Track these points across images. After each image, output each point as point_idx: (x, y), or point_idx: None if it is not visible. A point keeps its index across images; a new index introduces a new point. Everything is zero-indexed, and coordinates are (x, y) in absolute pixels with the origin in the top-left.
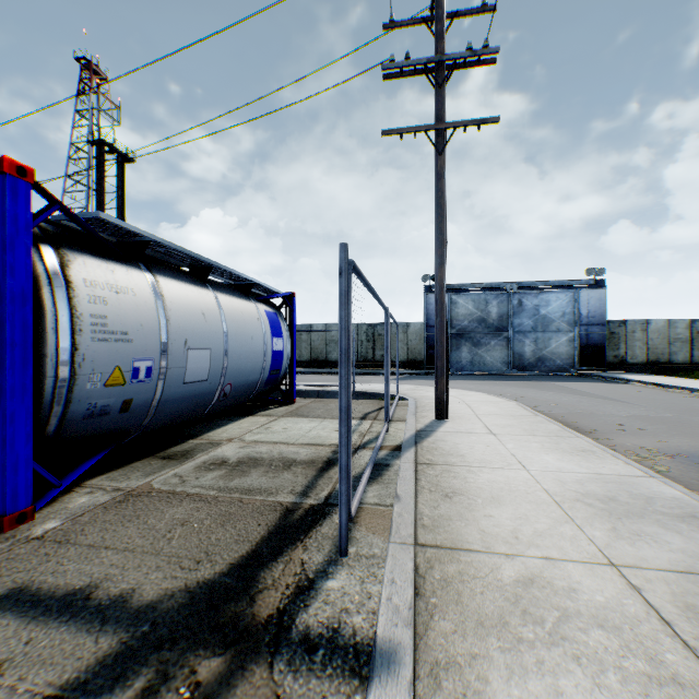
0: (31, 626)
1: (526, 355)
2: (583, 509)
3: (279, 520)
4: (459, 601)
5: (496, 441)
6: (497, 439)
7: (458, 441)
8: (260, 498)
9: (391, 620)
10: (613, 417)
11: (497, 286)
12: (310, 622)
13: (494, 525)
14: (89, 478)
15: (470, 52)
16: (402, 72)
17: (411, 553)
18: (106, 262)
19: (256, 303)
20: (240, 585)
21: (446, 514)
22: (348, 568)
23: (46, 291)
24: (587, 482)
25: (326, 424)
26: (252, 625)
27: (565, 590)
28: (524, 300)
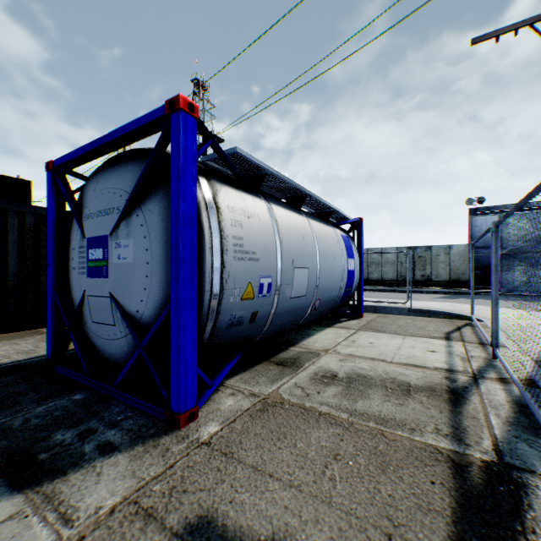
0: None
1: None
2: None
3: (454, 479)
4: None
5: None
6: None
7: None
8: (404, 434)
9: None
10: None
11: None
12: None
13: None
14: (226, 378)
15: None
16: None
17: None
18: (239, 192)
19: (333, 228)
20: None
21: None
22: None
23: (203, 215)
24: None
25: (410, 342)
26: None
27: None
28: None
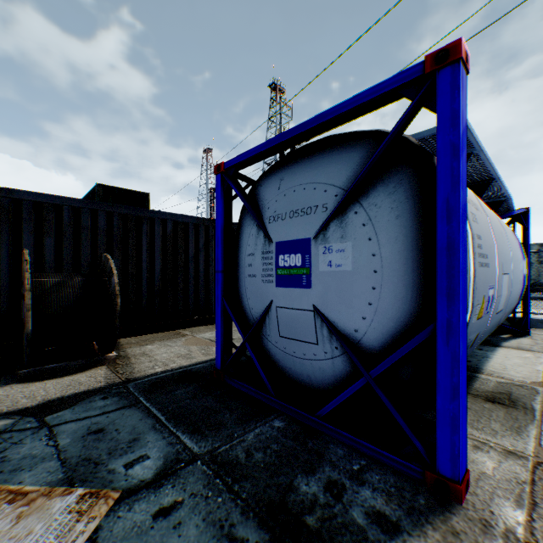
0: None
1: None
2: None
3: None
4: None
5: None
6: None
7: None
8: None
9: None
10: None
11: None
12: None
13: None
14: None
15: None
16: None
17: None
18: None
19: None
20: None
21: None
22: None
23: None
24: None
25: None
26: None
27: None
28: None
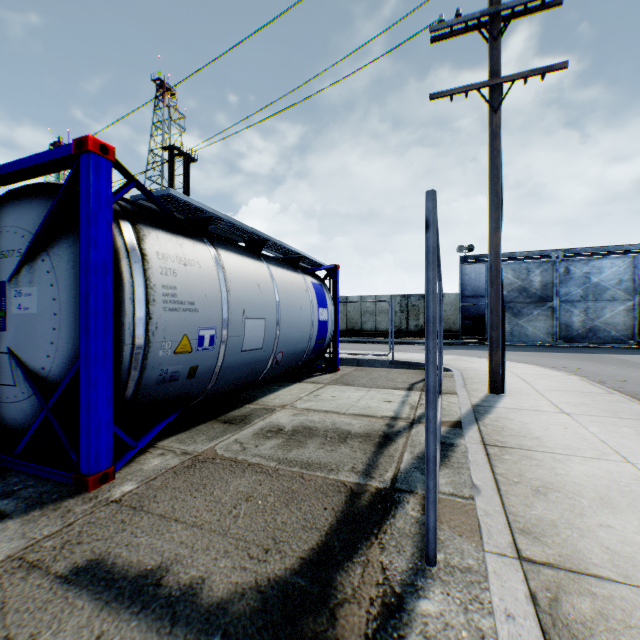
0: (103, 613)
1: (574, 326)
2: None
3: (345, 504)
4: None
5: (572, 423)
6: (573, 420)
7: (525, 420)
8: (321, 475)
9: None
10: None
11: (539, 254)
12: None
13: (619, 541)
14: (160, 439)
15: None
16: (452, 31)
17: (518, 571)
18: (175, 237)
19: (303, 275)
20: (316, 591)
21: (545, 517)
22: (442, 584)
23: (124, 263)
24: None
25: (373, 393)
26: None
27: None
28: (571, 268)
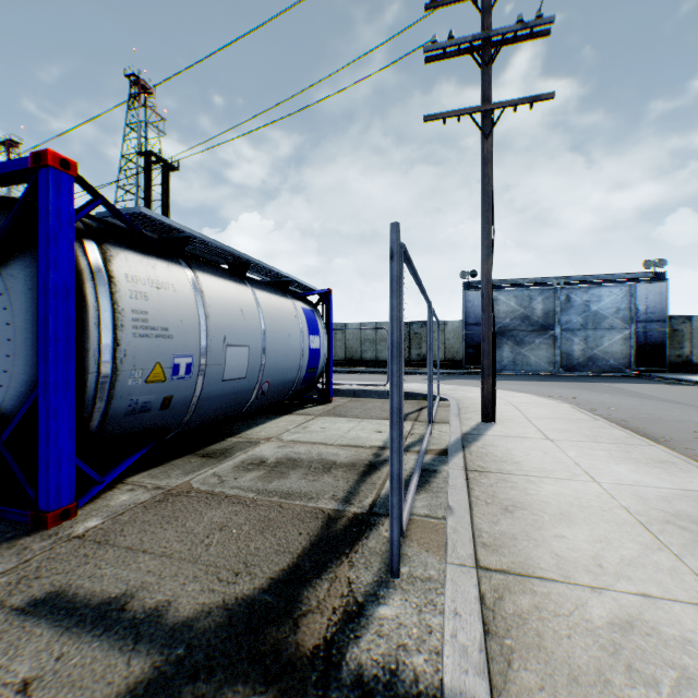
0: (63, 638)
1: (575, 354)
2: (677, 533)
3: (321, 529)
4: (540, 645)
5: (554, 448)
6: (555, 445)
7: (510, 447)
8: (300, 503)
9: (459, 665)
10: (686, 423)
11: (542, 281)
12: (363, 658)
13: (568, 548)
14: (131, 475)
15: (520, 25)
16: (445, 53)
17: (473, 577)
18: (147, 258)
19: (293, 300)
20: (282, 606)
21: (508, 532)
22: (402, 592)
23: (89, 285)
24: (673, 499)
25: (364, 424)
26: (296, 657)
27: (677, 640)
28: (572, 296)
